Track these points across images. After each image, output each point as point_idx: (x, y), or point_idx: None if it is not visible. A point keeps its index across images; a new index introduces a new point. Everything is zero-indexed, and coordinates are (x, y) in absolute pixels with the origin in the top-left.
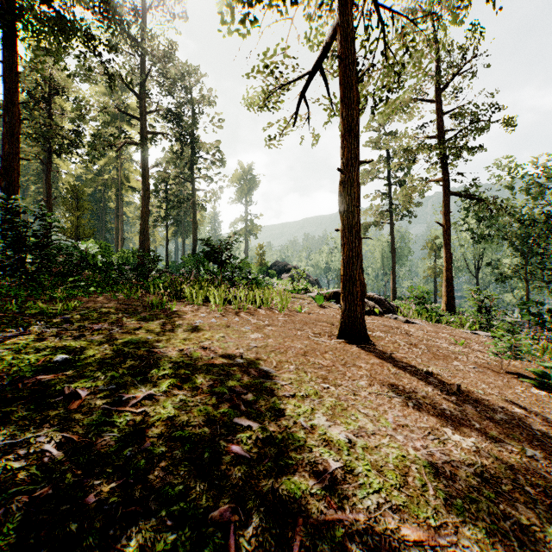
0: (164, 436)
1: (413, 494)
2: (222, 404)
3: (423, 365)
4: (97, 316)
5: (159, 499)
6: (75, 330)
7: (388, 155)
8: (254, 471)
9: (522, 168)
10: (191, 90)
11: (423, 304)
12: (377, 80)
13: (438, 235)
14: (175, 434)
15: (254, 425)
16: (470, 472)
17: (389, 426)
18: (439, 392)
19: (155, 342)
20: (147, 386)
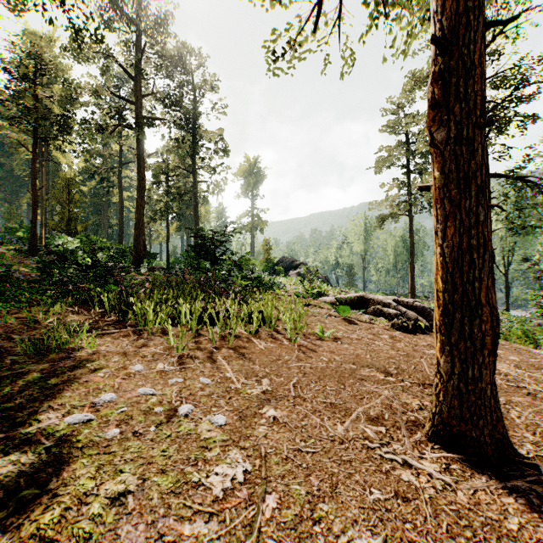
0: None
1: None
2: None
3: None
4: None
5: None
6: None
7: (406, 141)
8: None
9: None
10: (191, 72)
11: None
12: None
13: None
14: None
15: None
16: None
17: None
18: None
19: None
20: None
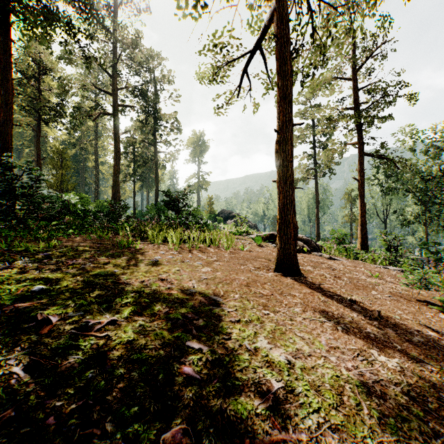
0: (123, 359)
1: (349, 413)
2: (176, 328)
3: (347, 294)
4: (73, 253)
5: (116, 421)
6: (53, 265)
7: (313, 124)
8: (203, 391)
9: (422, 134)
10: (153, 71)
11: (342, 244)
12: (306, 58)
13: (354, 189)
14: (133, 356)
15: (204, 348)
16: (398, 391)
17: (323, 348)
18: (363, 317)
19: (121, 275)
20: (111, 313)
